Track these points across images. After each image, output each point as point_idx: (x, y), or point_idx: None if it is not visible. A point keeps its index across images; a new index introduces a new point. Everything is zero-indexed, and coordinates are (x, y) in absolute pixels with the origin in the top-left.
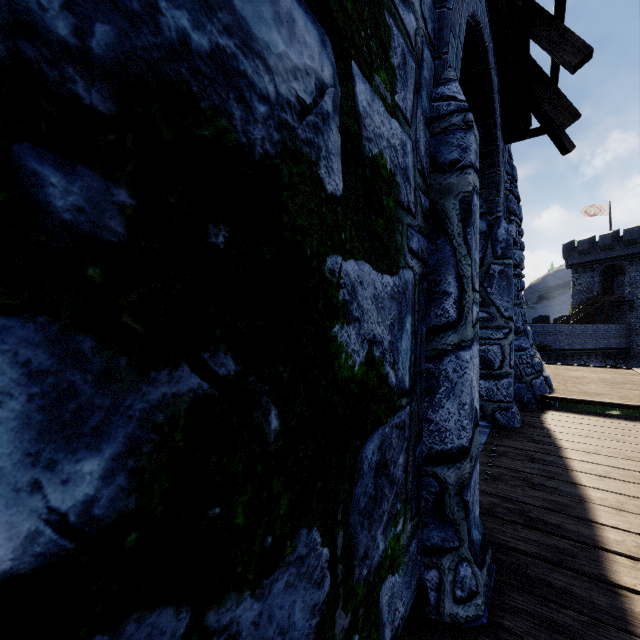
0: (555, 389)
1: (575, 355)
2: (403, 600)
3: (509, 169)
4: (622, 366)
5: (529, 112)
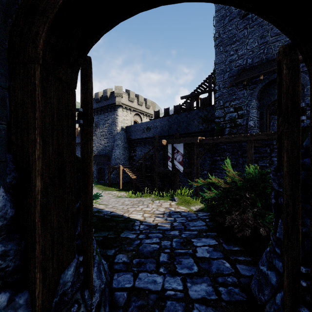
0: None
1: None
2: None
3: None
4: None
5: None
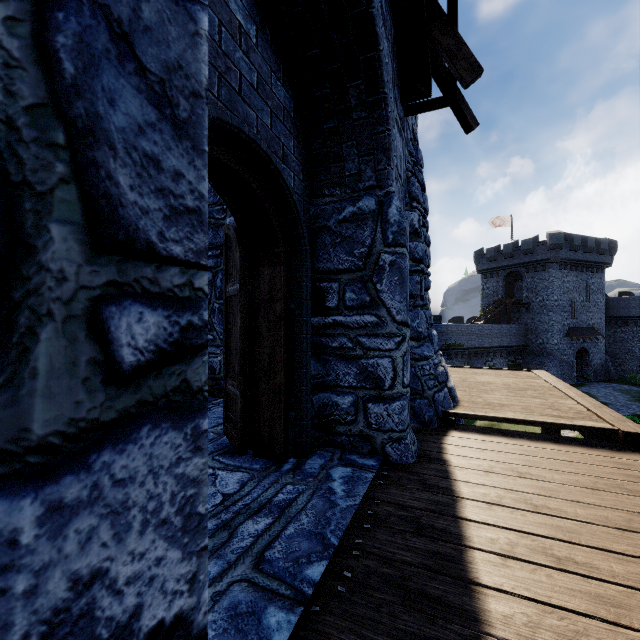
0: (460, 401)
1: (484, 352)
2: None
3: (413, 149)
4: (521, 361)
5: (428, 69)
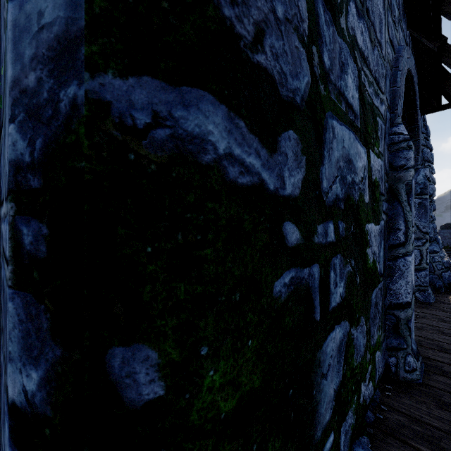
0: None
1: None
2: (381, 365)
3: (424, 130)
4: None
5: (440, 97)
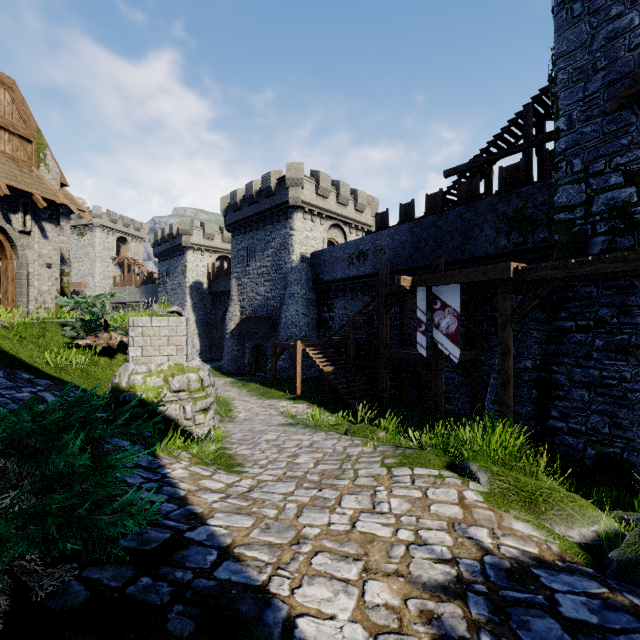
0: None
1: None
2: None
3: None
4: None
5: None
